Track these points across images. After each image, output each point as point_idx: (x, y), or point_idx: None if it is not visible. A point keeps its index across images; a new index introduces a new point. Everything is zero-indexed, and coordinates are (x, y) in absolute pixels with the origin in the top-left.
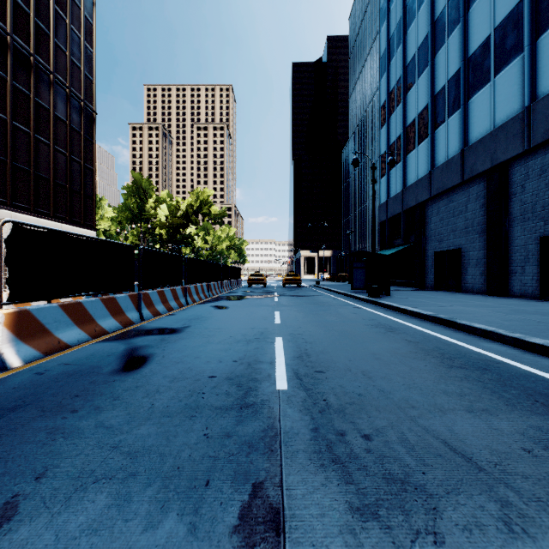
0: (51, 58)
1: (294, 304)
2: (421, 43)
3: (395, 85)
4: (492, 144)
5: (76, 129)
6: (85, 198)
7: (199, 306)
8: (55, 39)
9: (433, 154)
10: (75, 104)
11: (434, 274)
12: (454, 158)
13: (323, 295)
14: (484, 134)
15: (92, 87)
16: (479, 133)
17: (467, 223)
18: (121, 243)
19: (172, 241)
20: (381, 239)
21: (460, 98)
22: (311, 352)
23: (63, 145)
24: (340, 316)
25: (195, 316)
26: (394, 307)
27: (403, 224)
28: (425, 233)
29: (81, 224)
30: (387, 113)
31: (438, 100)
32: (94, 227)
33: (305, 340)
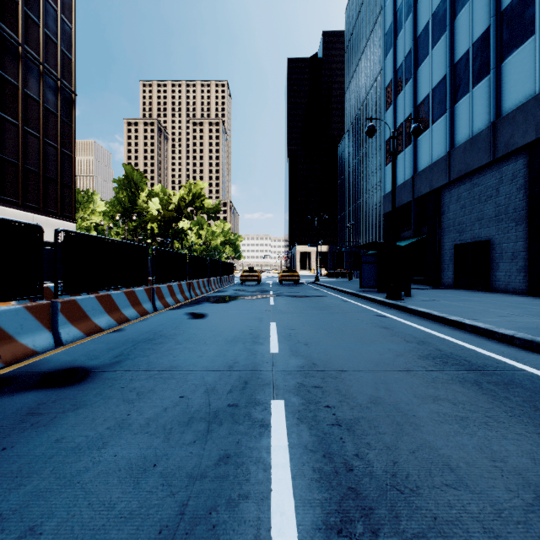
0: (20, 29)
1: (295, 310)
2: (437, 7)
3: (403, 61)
4: (538, 110)
5: (52, 111)
6: (62, 187)
7: (169, 313)
8: (25, 8)
9: (452, 132)
10: (49, 82)
11: (453, 270)
12: (481, 133)
13: (328, 295)
14: (524, 99)
15: (70, 65)
16: (517, 99)
17: (499, 209)
18: (7, 218)
19: (164, 235)
20: (386, 232)
21: (489, 61)
22: (369, 490)
23: (36, 127)
24: (368, 335)
25: (149, 335)
26: (436, 317)
27: (414, 214)
28: (441, 224)
29: (57, 215)
30: (393, 93)
31: (459, 69)
32: (73, 219)
33: (334, 412)
